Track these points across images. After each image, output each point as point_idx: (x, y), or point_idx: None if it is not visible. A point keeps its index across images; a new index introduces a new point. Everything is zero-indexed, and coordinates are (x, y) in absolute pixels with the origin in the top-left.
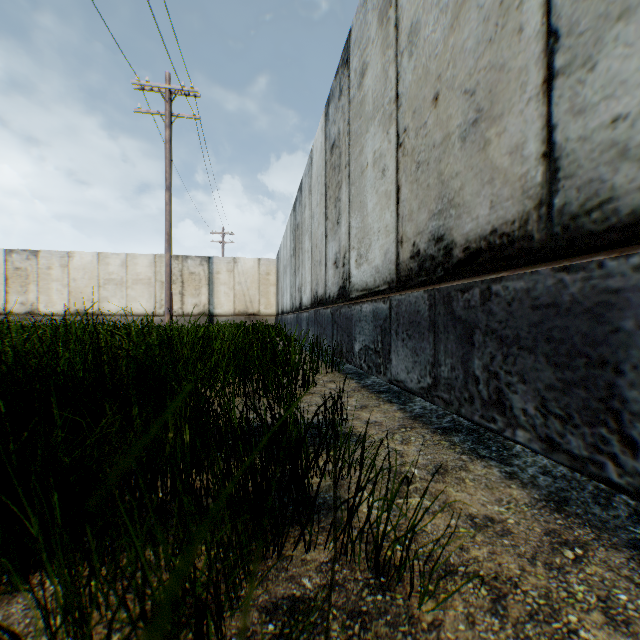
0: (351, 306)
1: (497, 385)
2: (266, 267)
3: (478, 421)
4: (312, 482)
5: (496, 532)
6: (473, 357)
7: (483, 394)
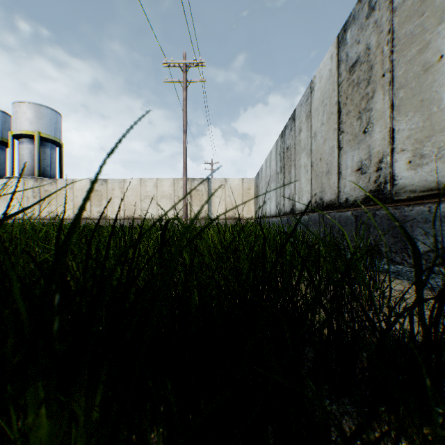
0: (402, 207)
1: None
2: (247, 184)
3: None
4: None
5: None
6: None
7: None
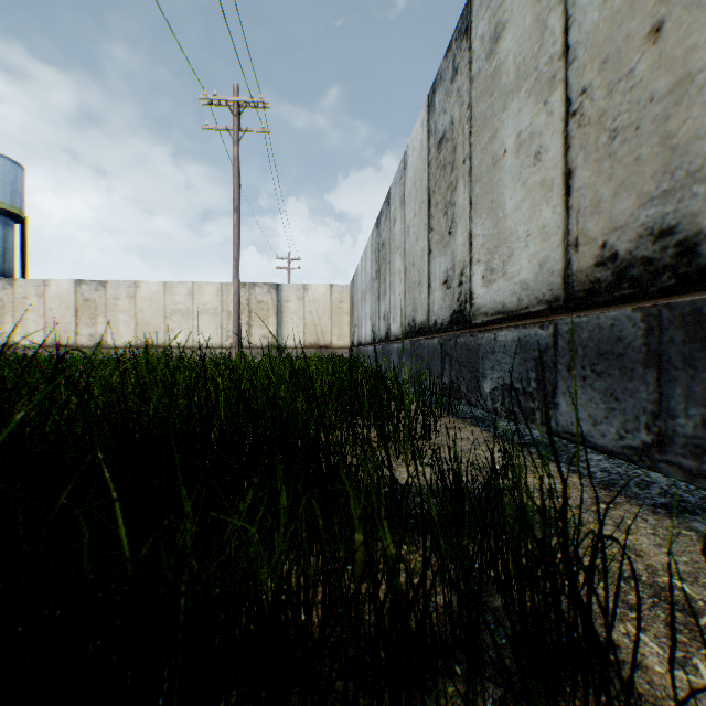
0: (476, 334)
1: None
2: (339, 294)
3: None
4: (527, 598)
5: None
6: None
7: None
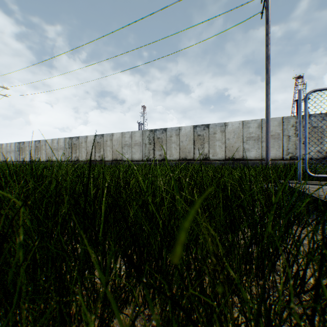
0: None
1: None
2: None
3: None
4: None
5: None
6: None
7: None
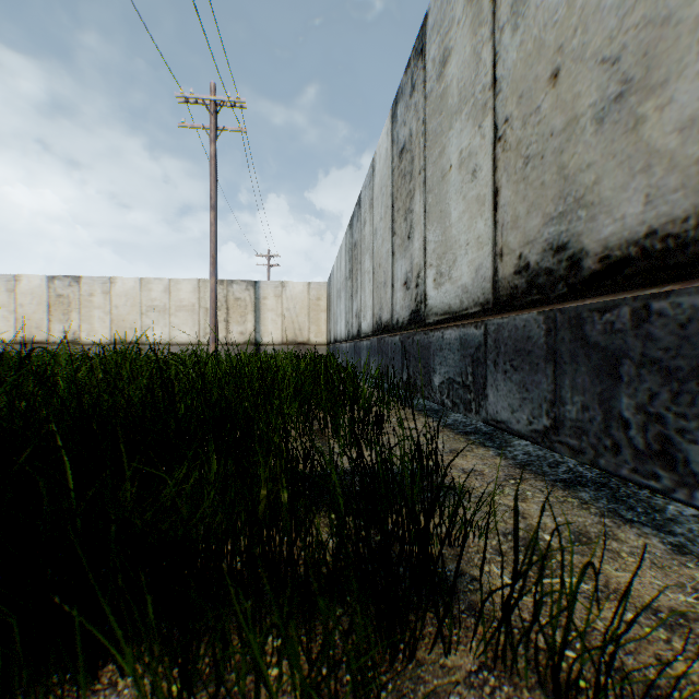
0: (428, 332)
1: (660, 431)
2: (316, 291)
3: (627, 476)
4: None
5: (697, 635)
6: (618, 394)
7: (636, 442)
